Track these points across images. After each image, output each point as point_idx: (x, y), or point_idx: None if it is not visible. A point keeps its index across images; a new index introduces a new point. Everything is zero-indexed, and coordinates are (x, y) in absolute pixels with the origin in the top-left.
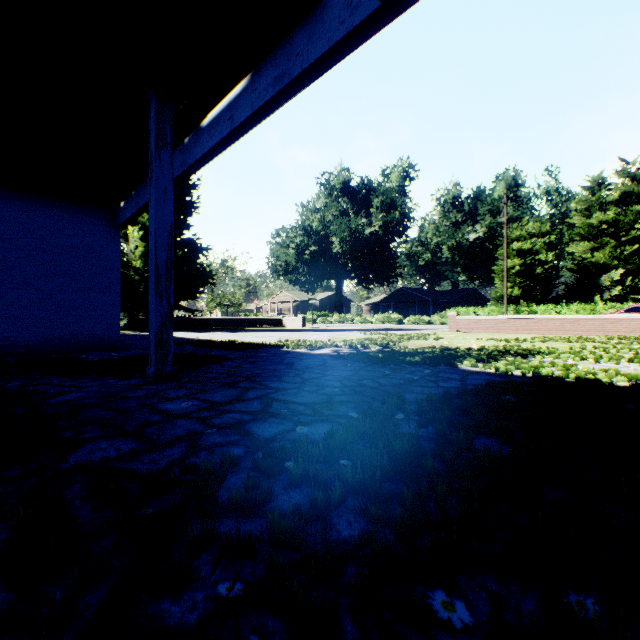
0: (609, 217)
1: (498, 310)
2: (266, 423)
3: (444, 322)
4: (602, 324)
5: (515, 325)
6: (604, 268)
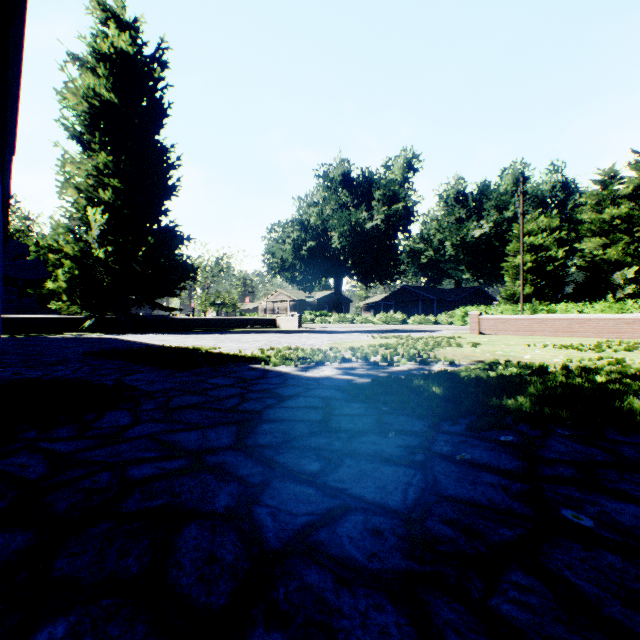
0: (622, 212)
1: (512, 309)
2: None
3: (452, 322)
4: None
5: (554, 326)
6: (616, 265)
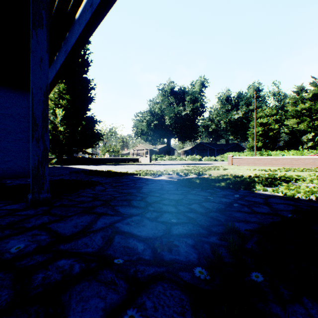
0: (306, 106)
1: (251, 154)
2: (93, 284)
3: (223, 160)
4: (314, 161)
5: (264, 161)
6: (304, 132)
